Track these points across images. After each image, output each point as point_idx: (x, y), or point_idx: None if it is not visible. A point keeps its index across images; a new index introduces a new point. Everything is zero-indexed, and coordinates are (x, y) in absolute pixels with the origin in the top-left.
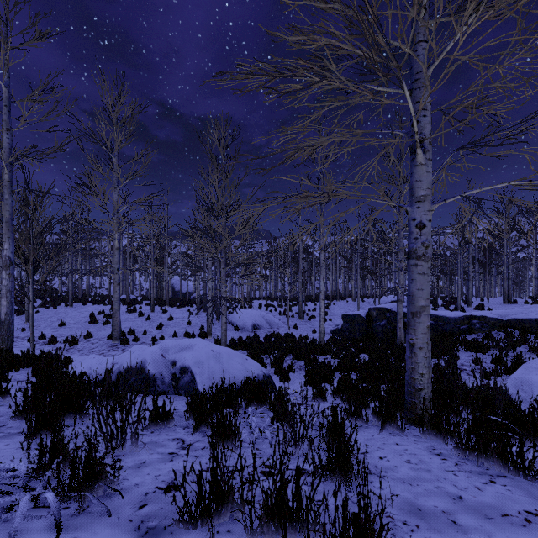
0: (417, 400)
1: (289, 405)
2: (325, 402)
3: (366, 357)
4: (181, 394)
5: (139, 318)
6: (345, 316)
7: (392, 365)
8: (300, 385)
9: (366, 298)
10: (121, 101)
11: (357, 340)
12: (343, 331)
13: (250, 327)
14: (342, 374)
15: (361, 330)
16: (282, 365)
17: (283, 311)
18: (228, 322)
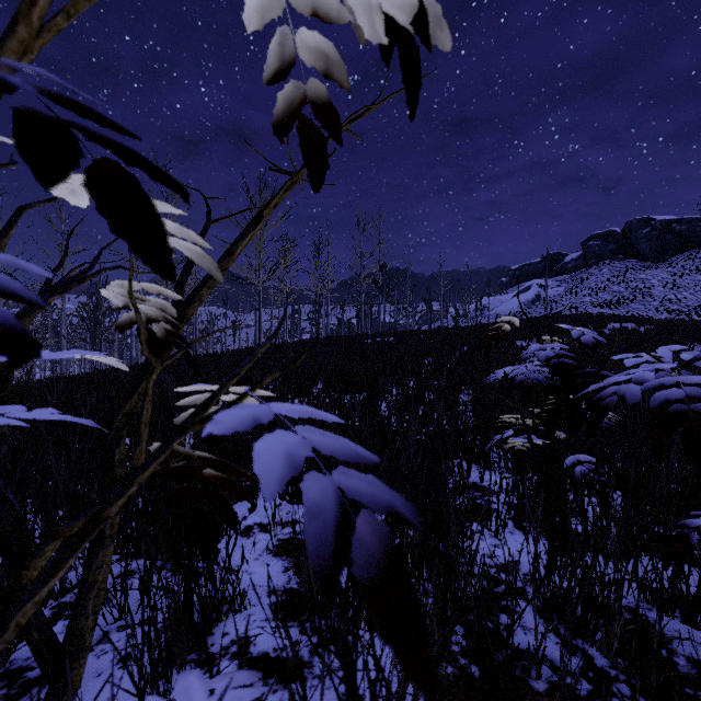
0: None
1: None
2: None
3: None
4: None
5: None
6: None
7: None
8: None
9: None
10: None
11: None
12: None
13: None
14: None
15: None
16: None
17: None
18: None
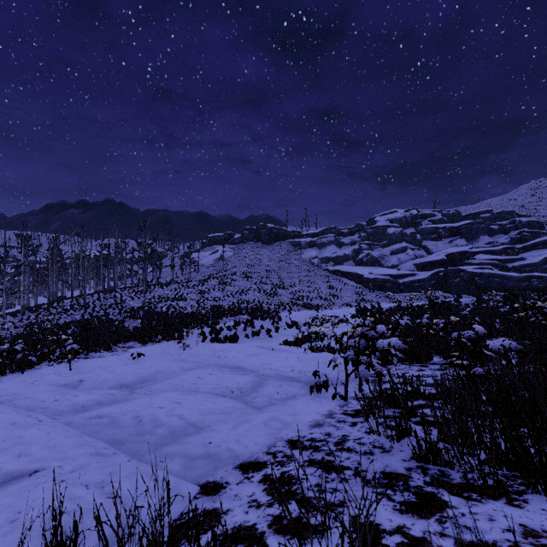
0: None
1: None
2: None
3: None
4: None
5: None
6: None
7: None
8: None
9: None
10: None
11: None
12: None
13: None
14: None
15: None
16: None
17: None
18: None
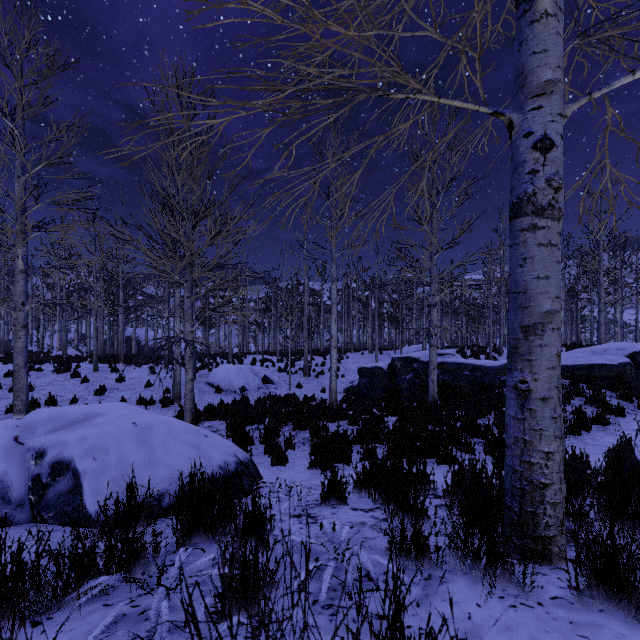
0: (537, 507)
1: (278, 523)
2: (345, 506)
3: (395, 421)
4: (47, 521)
5: (71, 380)
6: (362, 370)
7: (431, 430)
8: (303, 469)
9: (385, 350)
10: (25, 39)
11: (378, 399)
12: (360, 389)
13: (238, 388)
14: (363, 447)
15: (383, 387)
16: (277, 439)
17: (284, 366)
18: (207, 382)
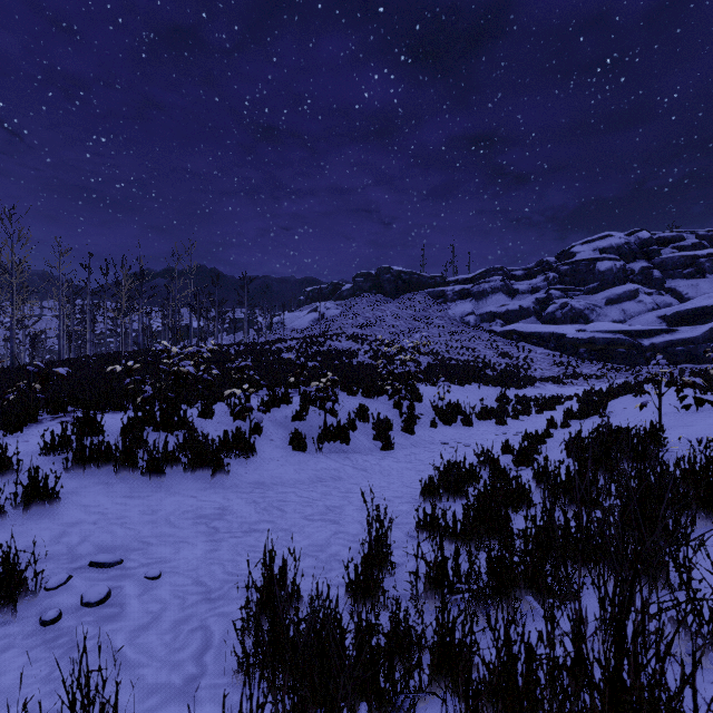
0: None
1: None
2: None
3: None
4: None
5: None
6: None
7: None
8: None
9: None
10: None
11: None
12: None
13: None
14: None
15: None
16: None
17: None
18: None
